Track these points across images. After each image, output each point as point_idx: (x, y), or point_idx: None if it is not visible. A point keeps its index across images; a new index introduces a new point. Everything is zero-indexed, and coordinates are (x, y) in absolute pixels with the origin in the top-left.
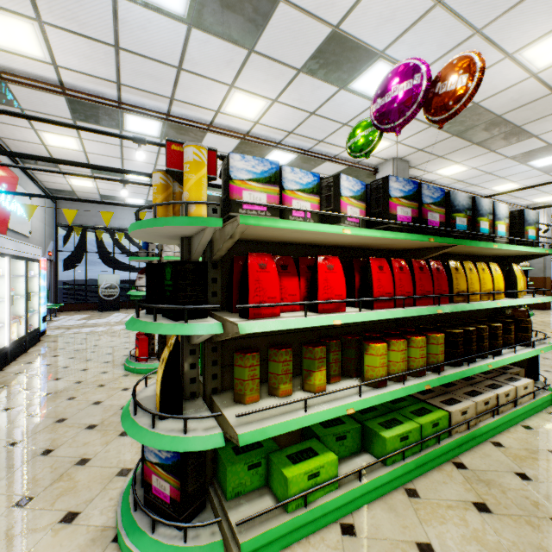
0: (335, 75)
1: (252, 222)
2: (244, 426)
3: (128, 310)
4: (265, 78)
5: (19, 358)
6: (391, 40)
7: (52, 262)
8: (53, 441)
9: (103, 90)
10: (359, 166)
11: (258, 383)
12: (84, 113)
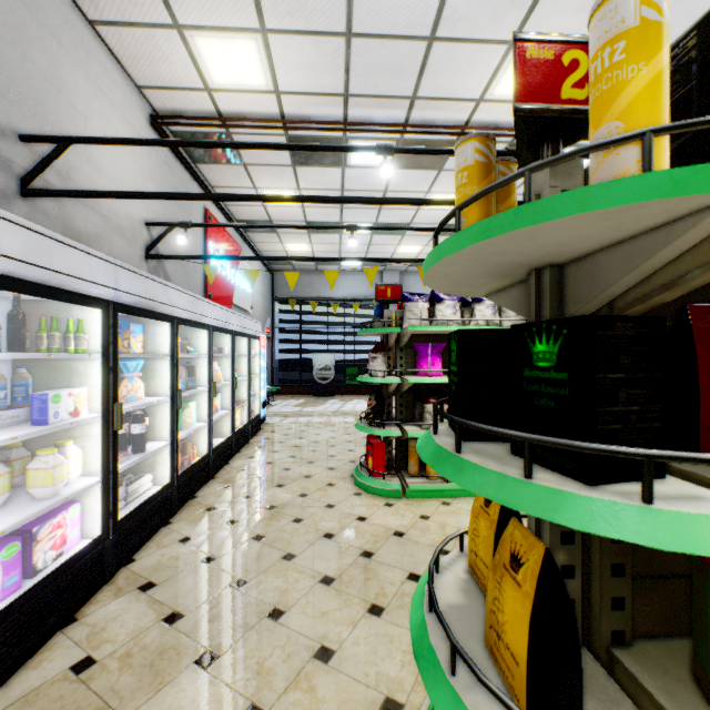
0: None
1: None
2: None
3: (343, 396)
4: (580, 2)
5: (242, 449)
6: None
7: (269, 340)
8: (282, 594)
9: (327, 111)
10: None
11: None
12: (304, 153)
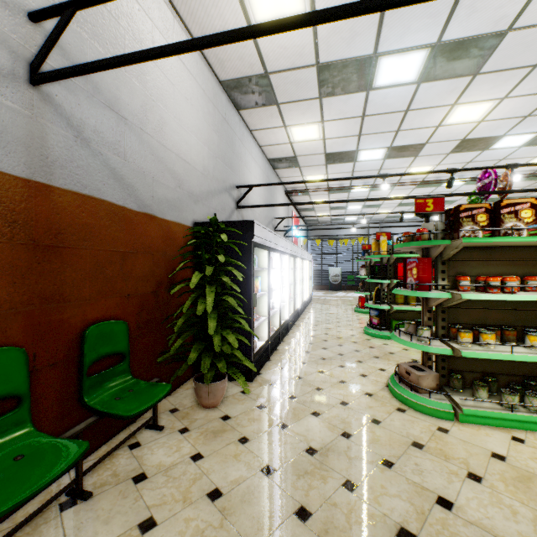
0: (475, 148)
1: (397, 256)
2: (396, 306)
3: (345, 291)
4: (427, 160)
5: (309, 304)
6: (505, 131)
7: None
8: (339, 321)
9: (344, 183)
10: (536, 175)
11: (402, 300)
12: (333, 191)
